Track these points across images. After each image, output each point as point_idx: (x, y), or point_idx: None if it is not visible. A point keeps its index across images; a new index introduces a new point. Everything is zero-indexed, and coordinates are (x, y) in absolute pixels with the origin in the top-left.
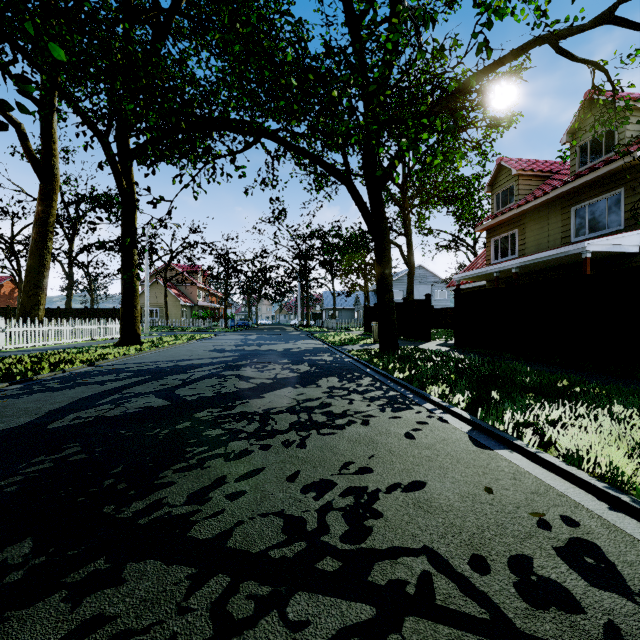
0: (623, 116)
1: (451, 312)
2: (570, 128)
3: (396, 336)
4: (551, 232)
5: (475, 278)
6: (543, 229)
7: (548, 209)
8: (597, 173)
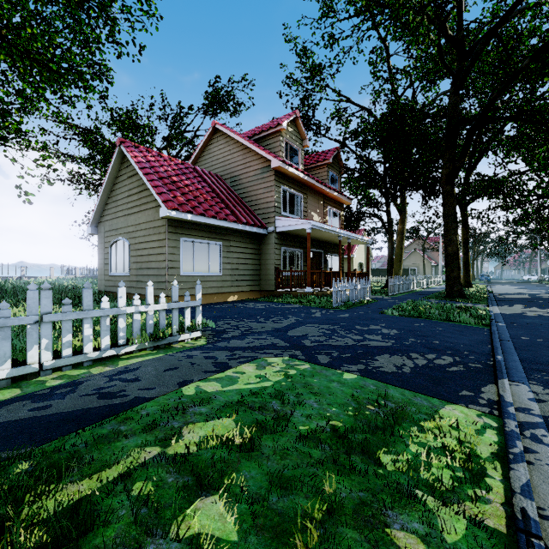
0: None
1: None
2: None
3: None
4: None
5: None
6: None
7: None
8: None
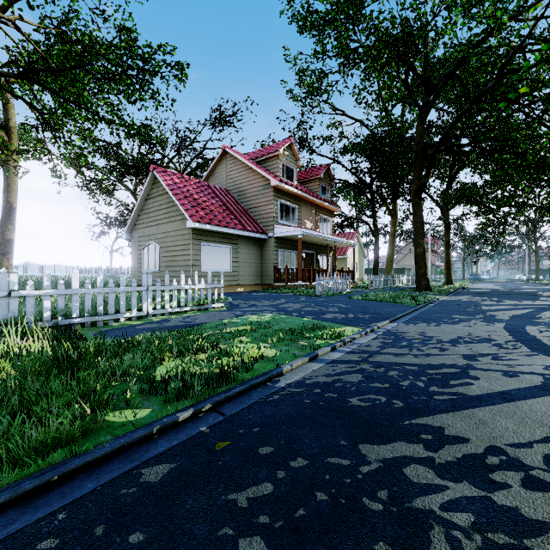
0: None
1: None
2: None
3: None
4: None
5: None
6: None
7: None
8: None
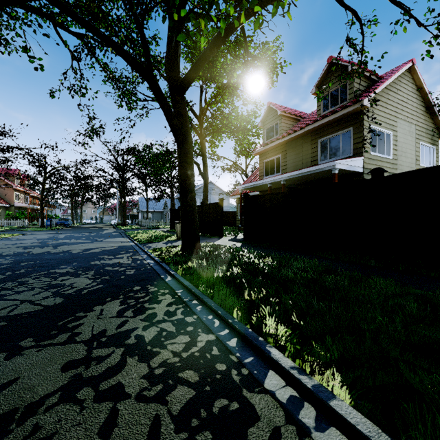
0: (352, 77)
1: (233, 214)
2: (318, 83)
3: (198, 235)
4: (304, 157)
5: (253, 188)
6: (299, 155)
7: (302, 140)
8: (337, 115)
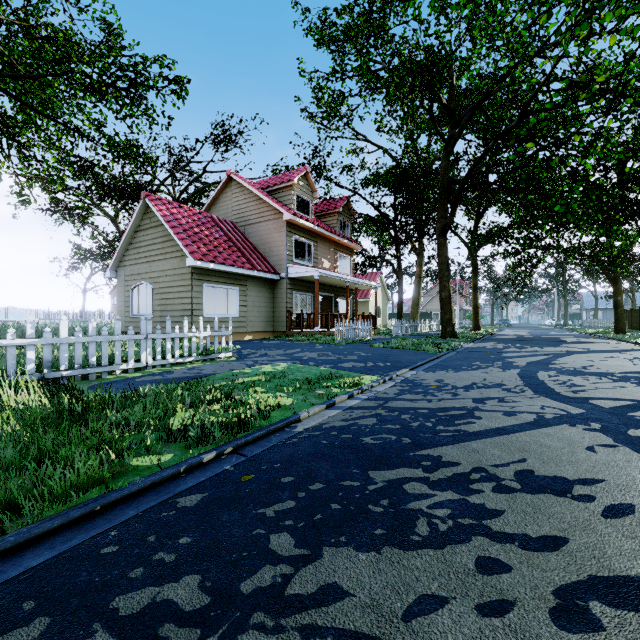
0: None
1: None
2: None
3: (624, 327)
4: None
5: None
6: None
7: None
8: None
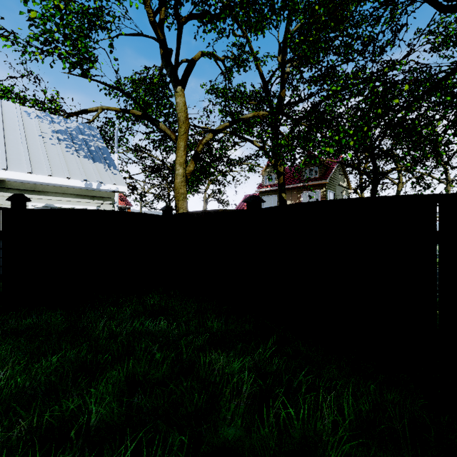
0: None
1: None
2: None
3: None
4: None
5: None
6: None
7: None
8: None
